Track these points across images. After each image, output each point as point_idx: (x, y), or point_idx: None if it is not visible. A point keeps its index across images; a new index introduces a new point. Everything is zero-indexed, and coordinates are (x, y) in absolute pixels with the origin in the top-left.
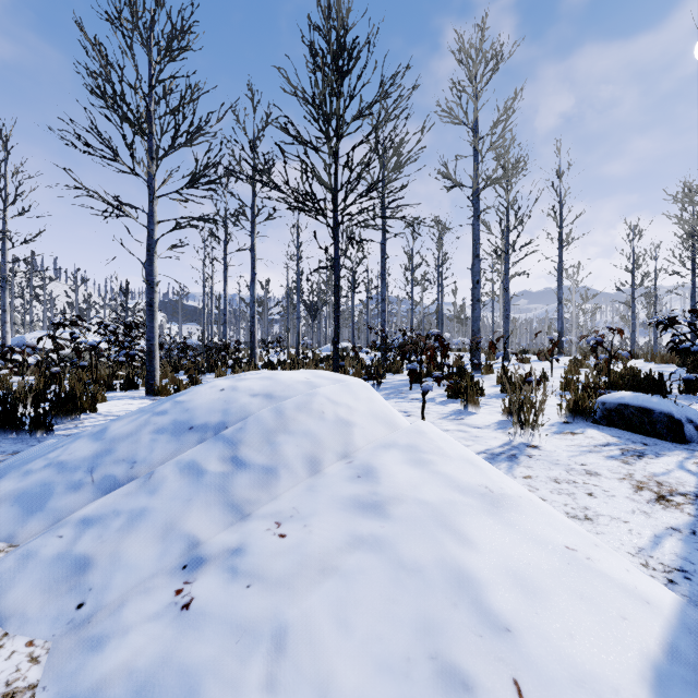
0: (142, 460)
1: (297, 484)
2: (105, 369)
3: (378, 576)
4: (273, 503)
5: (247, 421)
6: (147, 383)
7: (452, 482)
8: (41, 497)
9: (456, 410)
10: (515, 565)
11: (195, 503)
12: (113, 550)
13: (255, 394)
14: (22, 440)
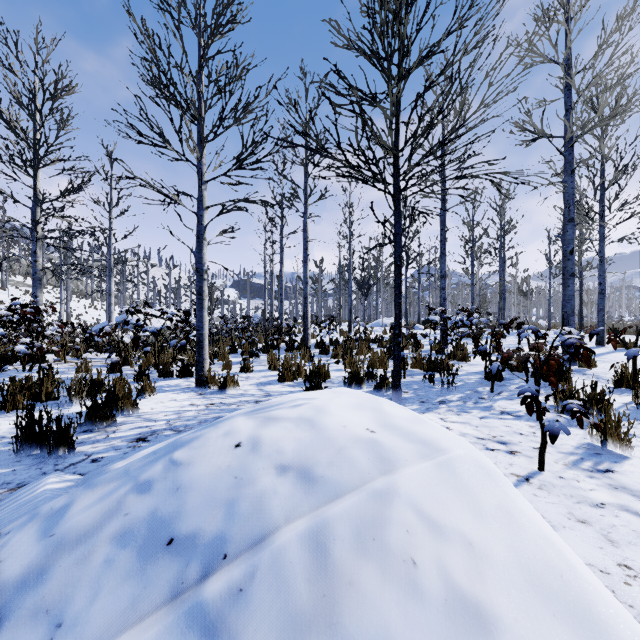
0: (71, 622)
1: None
2: (169, 352)
3: None
4: None
5: (255, 568)
6: (197, 374)
7: None
8: None
9: (585, 445)
10: None
11: None
12: None
13: (284, 465)
14: (42, 459)
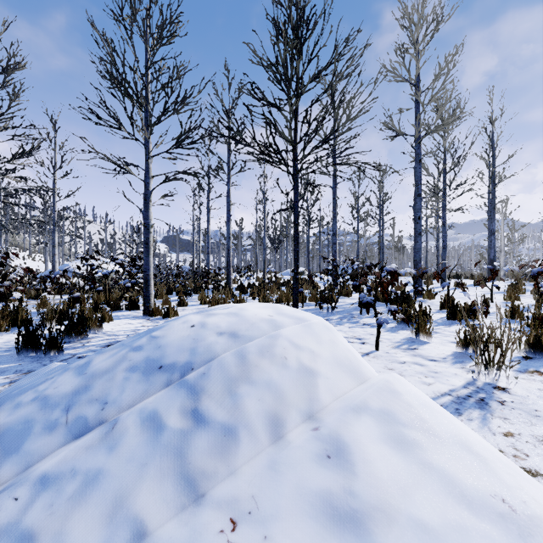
0: (112, 401)
1: (257, 454)
2: (116, 292)
3: None
4: (230, 481)
5: (210, 366)
6: (144, 305)
7: (452, 486)
8: (20, 437)
9: (407, 338)
10: None
11: (149, 470)
12: (59, 528)
13: (221, 332)
14: (38, 358)
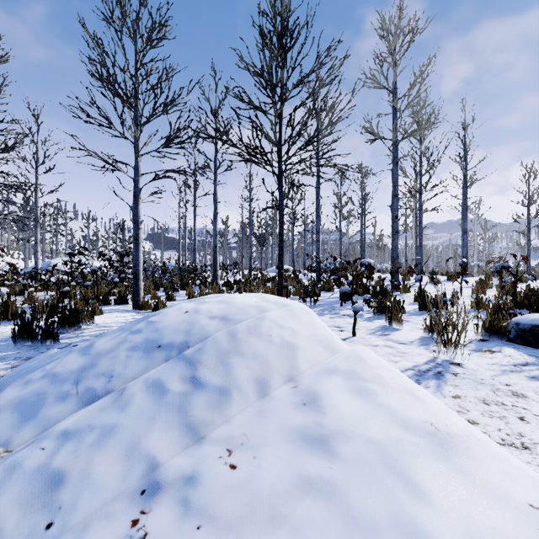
0: (118, 375)
1: (247, 407)
2: (104, 287)
3: (330, 533)
4: (225, 426)
5: (205, 343)
6: (134, 299)
7: (396, 417)
8: (36, 406)
9: (382, 326)
10: (478, 530)
11: (157, 422)
12: (84, 466)
13: (213, 316)
14: (35, 347)
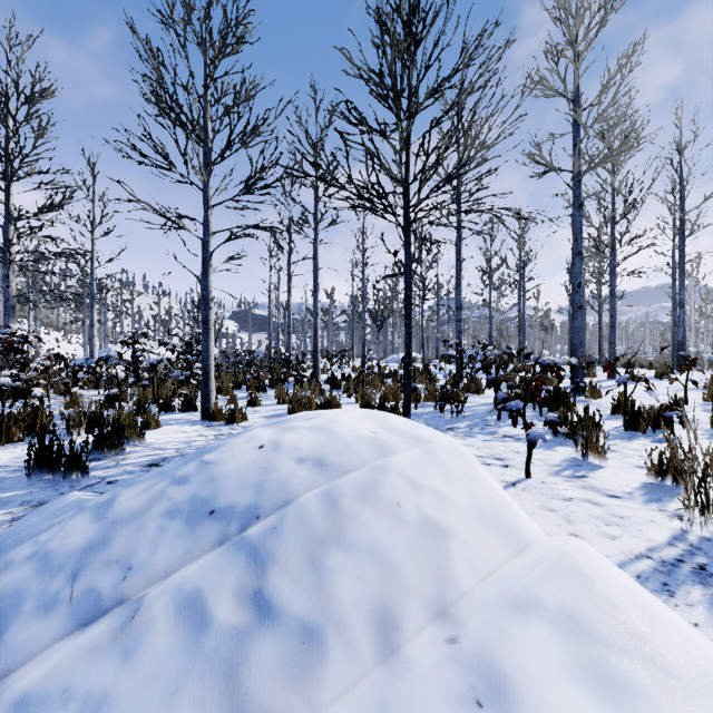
0: (139, 566)
1: (356, 682)
2: (168, 386)
3: None
4: None
5: (284, 515)
6: (202, 406)
7: None
8: (3, 619)
9: (570, 459)
10: None
11: (181, 703)
12: None
13: (302, 458)
14: (55, 483)
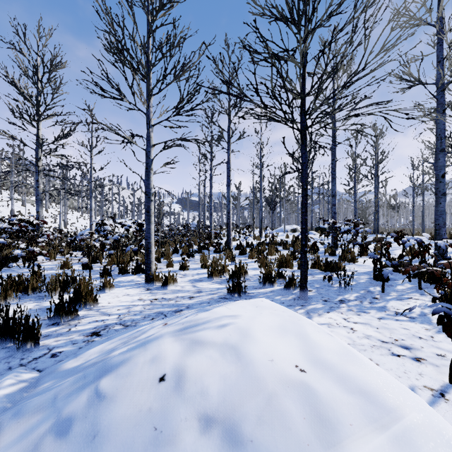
0: None
1: None
2: (128, 253)
3: None
4: None
5: None
6: (145, 273)
7: None
8: None
9: None
10: None
11: None
12: None
13: (208, 416)
14: (12, 352)
